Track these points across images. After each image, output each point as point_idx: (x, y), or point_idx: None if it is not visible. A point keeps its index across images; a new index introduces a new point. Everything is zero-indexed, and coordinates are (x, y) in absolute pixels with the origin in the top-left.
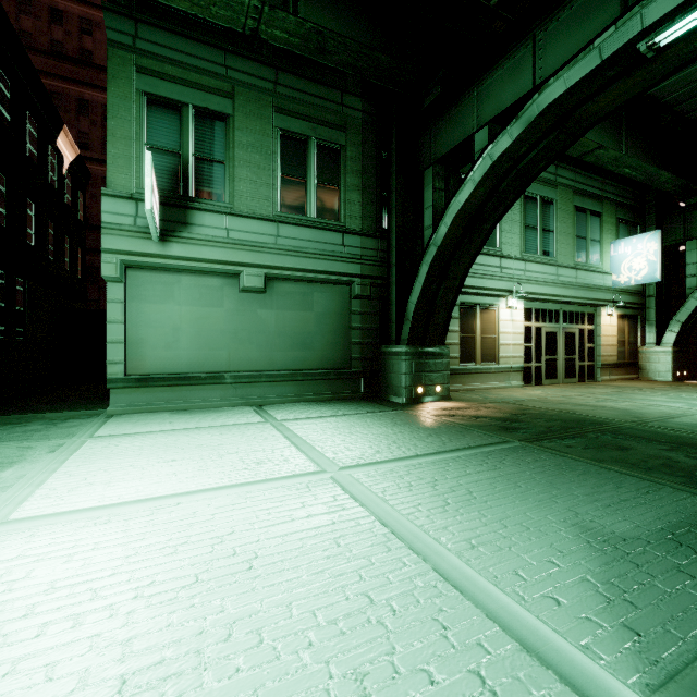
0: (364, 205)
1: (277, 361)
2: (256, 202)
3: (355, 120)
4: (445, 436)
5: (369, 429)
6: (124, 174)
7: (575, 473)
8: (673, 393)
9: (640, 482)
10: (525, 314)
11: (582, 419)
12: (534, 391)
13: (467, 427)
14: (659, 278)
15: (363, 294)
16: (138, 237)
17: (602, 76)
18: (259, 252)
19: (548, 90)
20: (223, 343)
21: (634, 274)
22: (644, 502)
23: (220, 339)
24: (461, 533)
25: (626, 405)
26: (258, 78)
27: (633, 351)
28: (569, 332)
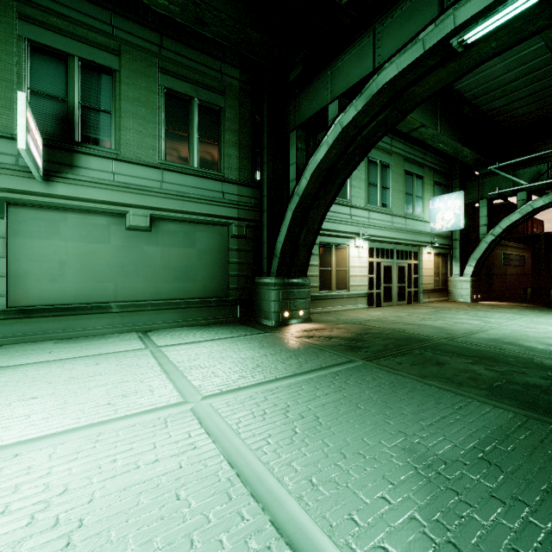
0: (240, 159)
1: (162, 291)
2: (142, 150)
3: (233, 87)
4: (303, 357)
5: (239, 353)
6: (5, 115)
7: (405, 390)
8: (472, 312)
9: (455, 397)
10: (369, 252)
11: (410, 337)
12: (375, 312)
13: (321, 347)
14: (462, 226)
15: (239, 234)
16: (21, 176)
17: (425, 64)
18: (145, 195)
19: (384, 72)
20: (110, 276)
21: (445, 223)
22: (458, 418)
23: (107, 272)
24: (303, 468)
25: (441, 323)
26: (144, 41)
27: (444, 280)
28: (400, 266)
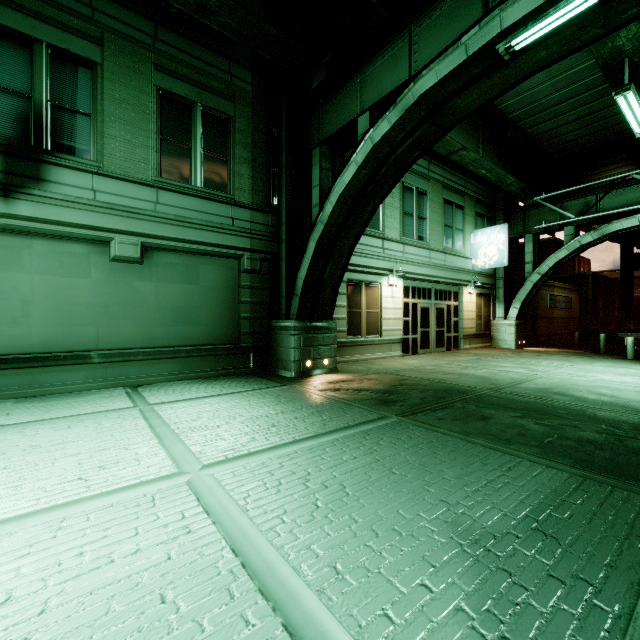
0: (254, 179)
1: (157, 337)
2: (131, 163)
3: (245, 92)
4: (327, 414)
5: (250, 410)
6: None
7: (446, 450)
8: (517, 359)
9: (502, 457)
10: (404, 291)
11: (450, 388)
12: (411, 360)
13: (350, 402)
14: (506, 263)
15: (252, 268)
16: None
17: (468, 73)
18: (135, 218)
19: (422, 81)
20: (90, 318)
21: (488, 260)
22: (507, 482)
23: (86, 313)
24: (326, 552)
25: (484, 372)
26: (134, 29)
27: (487, 323)
28: (439, 308)
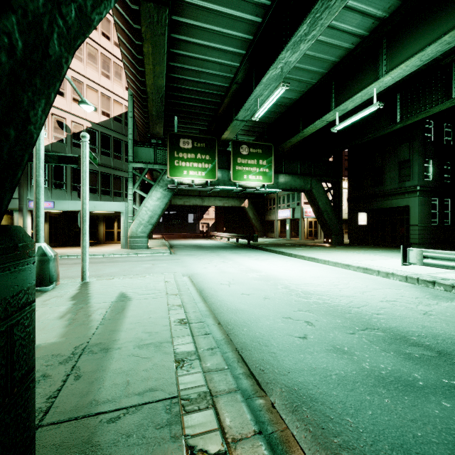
0: None
1: None
2: None
3: None
4: None
5: None
6: None
7: None
8: None
9: None
10: None
11: None
12: None
13: None
14: None
15: None
16: None
17: None
18: None
19: None
20: None
21: None
22: None
23: None
24: None
25: None
26: None
27: None
28: None
